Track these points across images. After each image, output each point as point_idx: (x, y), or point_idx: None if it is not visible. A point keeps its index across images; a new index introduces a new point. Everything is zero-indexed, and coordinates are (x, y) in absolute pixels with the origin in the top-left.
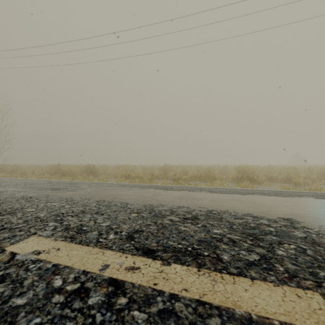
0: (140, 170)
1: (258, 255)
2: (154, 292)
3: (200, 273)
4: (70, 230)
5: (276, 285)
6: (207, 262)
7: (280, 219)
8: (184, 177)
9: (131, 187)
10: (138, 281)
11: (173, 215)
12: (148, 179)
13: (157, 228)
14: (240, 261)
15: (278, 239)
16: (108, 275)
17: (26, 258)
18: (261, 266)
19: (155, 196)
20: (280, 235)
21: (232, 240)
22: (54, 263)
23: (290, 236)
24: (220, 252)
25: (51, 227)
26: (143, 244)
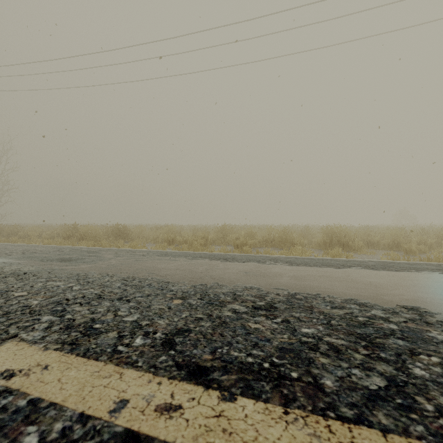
0: (190, 232)
1: (383, 377)
2: None
3: (289, 419)
4: (73, 330)
5: None
6: (299, 394)
7: (402, 309)
8: (251, 242)
9: (176, 256)
10: (177, 437)
11: (237, 302)
12: (200, 244)
13: (212, 326)
14: (355, 390)
15: (407, 345)
16: (125, 424)
17: None
18: (394, 402)
19: (210, 271)
20: (409, 337)
21: (335, 347)
22: (32, 398)
23: (426, 339)
24: (317, 372)
25: (43, 325)
26: (189, 356)
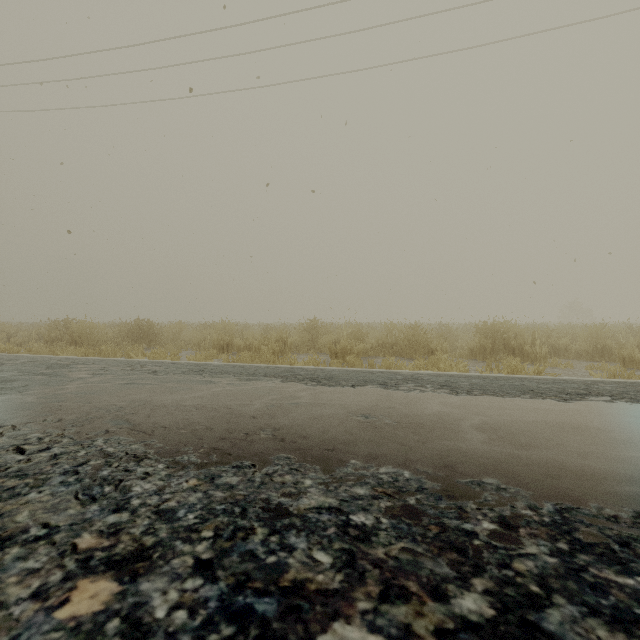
0: (259, 333)
1: None
2: None
3: None
4: None
5: None
6: None
7: None
8: (359, 347)
9: (217, 374)
10: None
11: (362, 598)
12: (272, 351)
13: None
14: None
15: None
16: None
17: None
18: None
19: (276, 413)
20: None
21: None
22: None
23: None
24: None
25: None
26: None
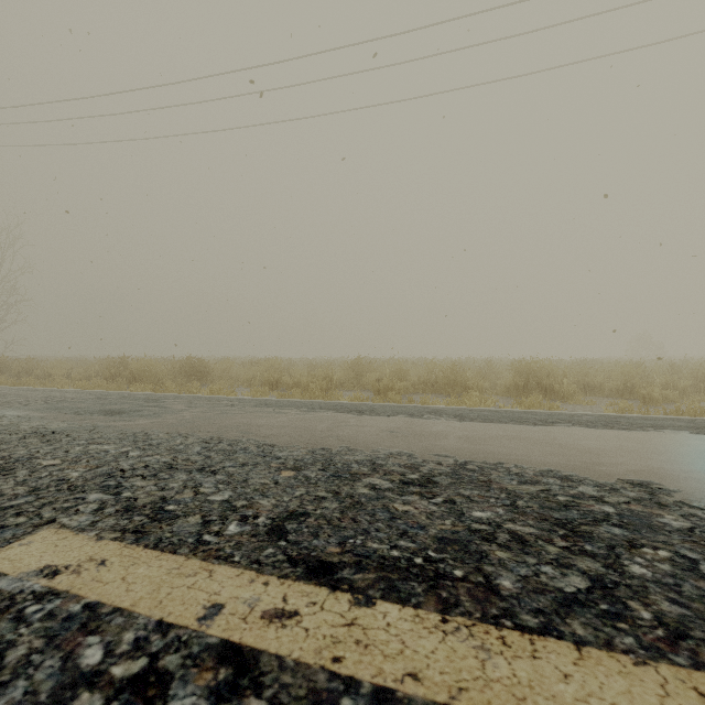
0: (304, 369)
1: (585, 576)
2: (334, 684)
3: (449, 629)
4: (135, 513)
5: (640, 660)
6: (464, 598)
7: (624, 484)
8: (400, 385)
9: (283, 407)
10: (293, 650)
11: (377, 475)
12: (320, 388)
13: (340, 508)
14: (544, 593)
15: (626, 534)
16: (220, 634)
17: (22, 586)
18: (597, 608)
19: (336, 429)
20: (630, 524)
21: (519, 537)
22: (88, 601)
23: (654, 526)
24: (492, 570)
25: (91, 506)
26: (307, 549)
